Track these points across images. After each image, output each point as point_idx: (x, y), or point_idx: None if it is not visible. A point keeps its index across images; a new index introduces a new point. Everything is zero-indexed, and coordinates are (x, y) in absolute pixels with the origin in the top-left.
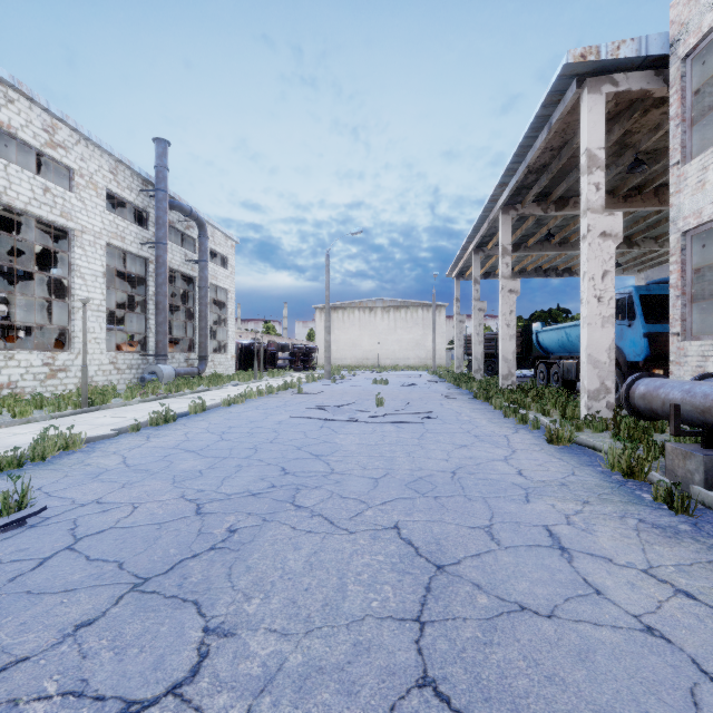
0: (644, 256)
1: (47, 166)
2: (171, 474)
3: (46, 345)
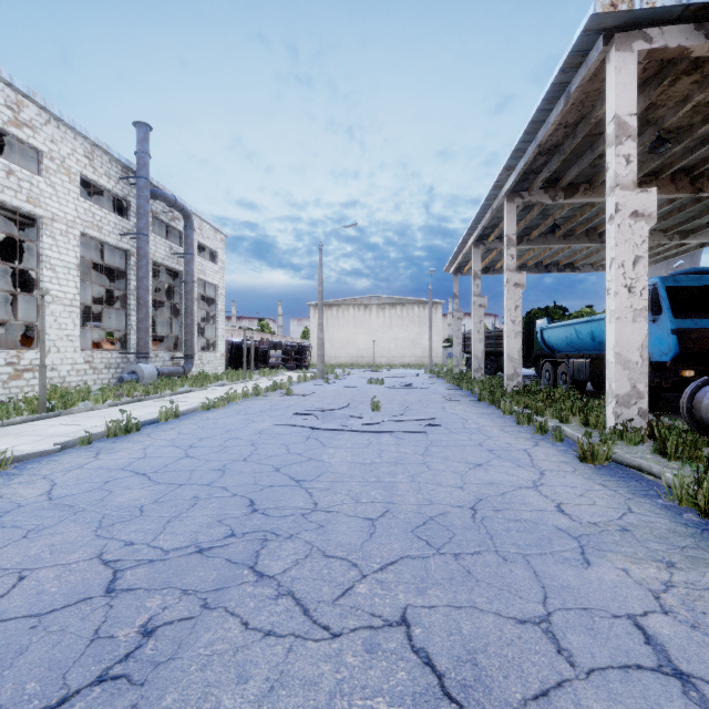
0: (650, 250)
1: (19, 151)
2: (100, 512)
3: (15, 343)
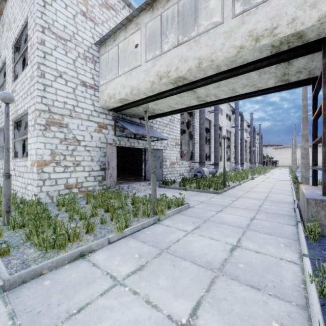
0: None
1: None
2: None
3: None
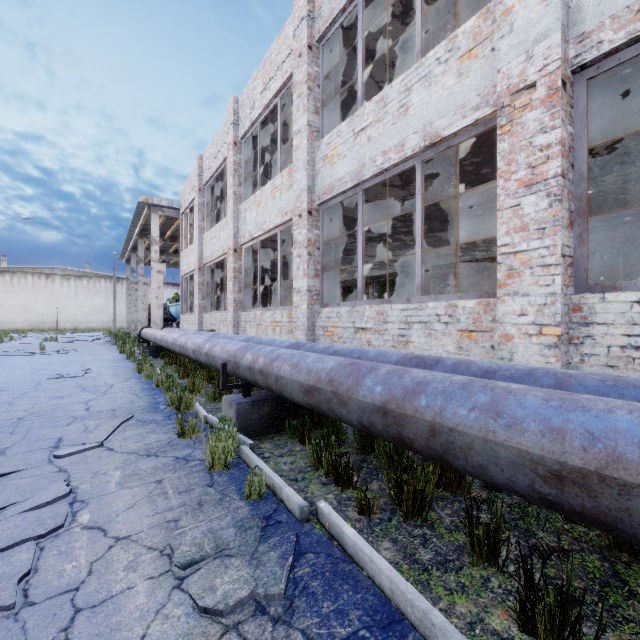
0: None
1: None
2: None
3: None
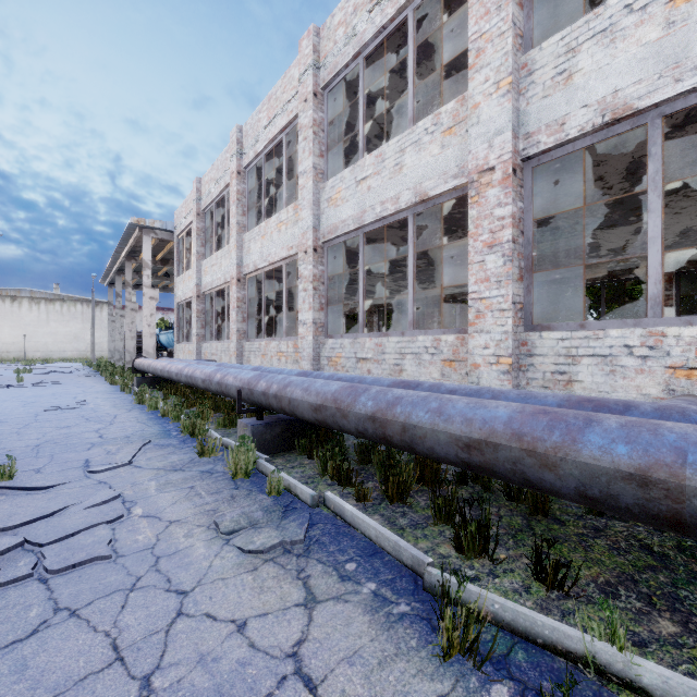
0: None
1: None
2: None
3: None
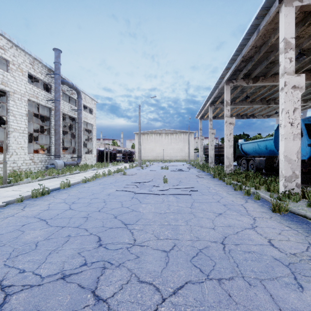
0: None
1: None
2: (12, 246)
3: None
